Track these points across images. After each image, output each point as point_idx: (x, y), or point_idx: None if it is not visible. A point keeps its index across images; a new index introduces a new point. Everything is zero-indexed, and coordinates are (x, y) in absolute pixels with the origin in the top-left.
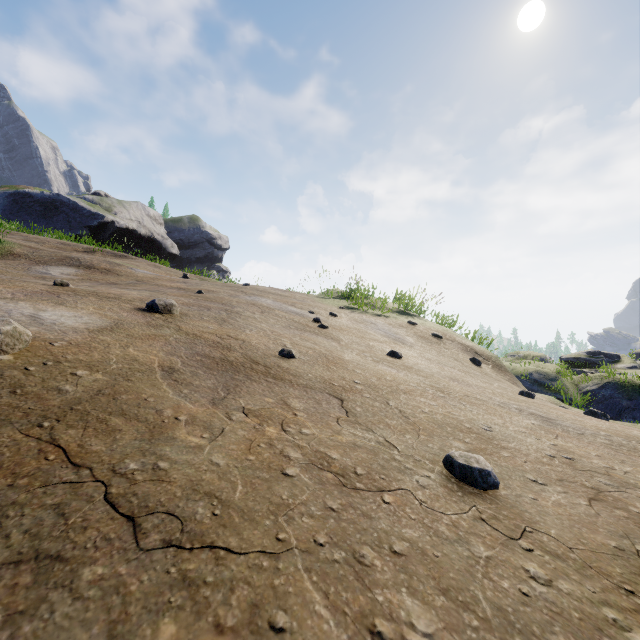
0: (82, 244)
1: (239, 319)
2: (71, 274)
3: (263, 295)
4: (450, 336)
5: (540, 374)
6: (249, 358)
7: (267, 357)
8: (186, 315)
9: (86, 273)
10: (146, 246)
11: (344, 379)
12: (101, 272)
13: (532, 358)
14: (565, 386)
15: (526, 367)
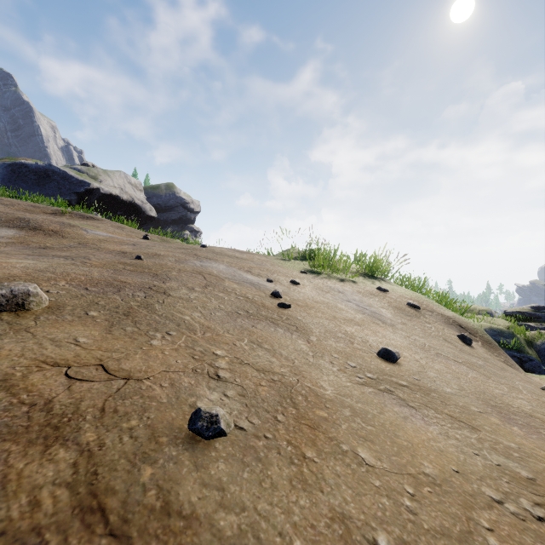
0: (54, 207)
1: (159, 306)
2: (6, 236)
3: (217, 258)
4: (427, 305)
5: (494, 331)
6: (87, 480)
7: (152, 451)
8: (57, 309)
9: (26, 235)
10: (128, 210)
11: (349, 539)
12: (45, 234)
13: (478, 312)
14: (520, 343)
15: (479, 323)
